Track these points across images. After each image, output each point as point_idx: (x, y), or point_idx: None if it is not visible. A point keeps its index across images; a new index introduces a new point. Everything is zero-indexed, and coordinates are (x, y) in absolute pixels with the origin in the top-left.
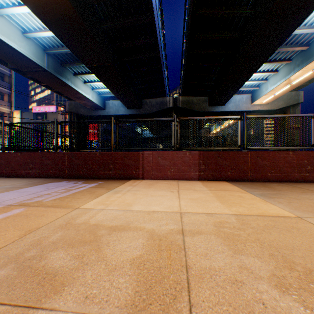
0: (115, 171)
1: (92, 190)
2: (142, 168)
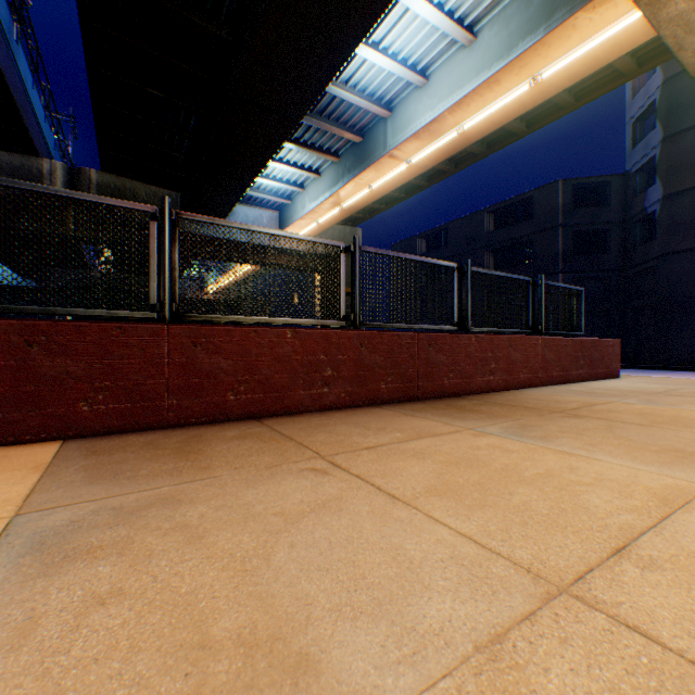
0: None
1: None
2: None
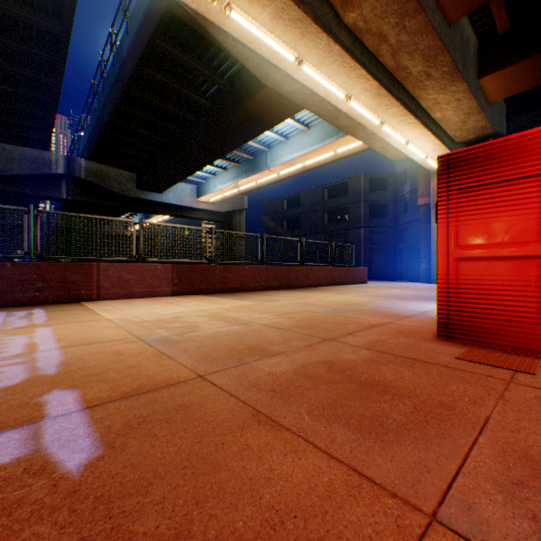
0: (48, 293)
1: (67, 313)
2: (98, 285)
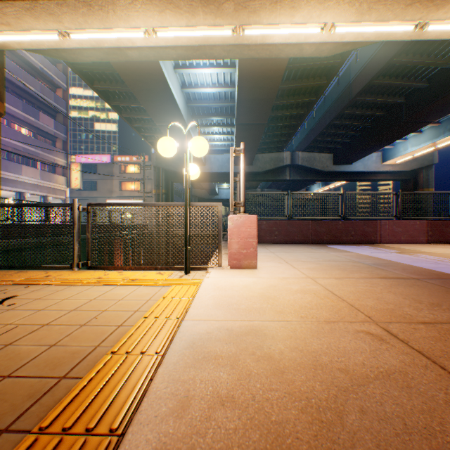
0: (355, 237)
1: (391, 248)
2: (379, 234)
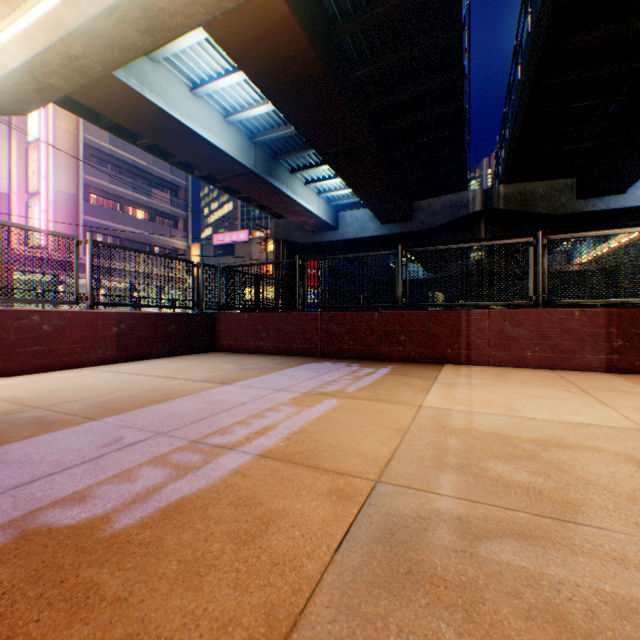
0: (409, 348)
1: (399, 379)
2: (466, 343)
